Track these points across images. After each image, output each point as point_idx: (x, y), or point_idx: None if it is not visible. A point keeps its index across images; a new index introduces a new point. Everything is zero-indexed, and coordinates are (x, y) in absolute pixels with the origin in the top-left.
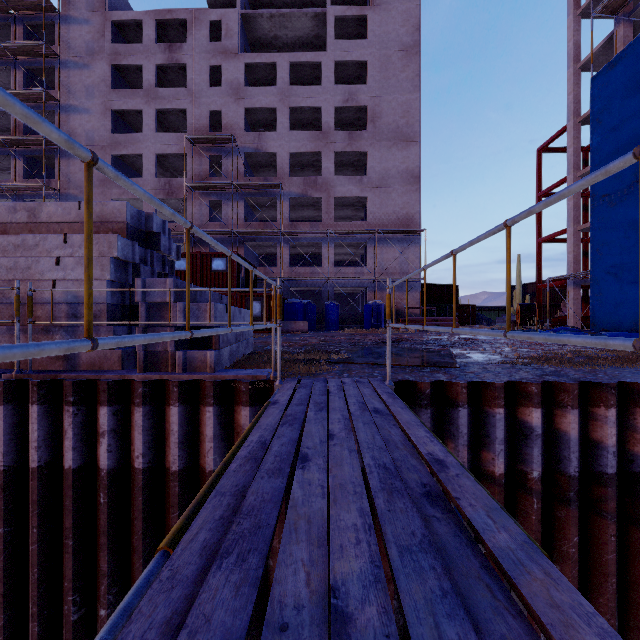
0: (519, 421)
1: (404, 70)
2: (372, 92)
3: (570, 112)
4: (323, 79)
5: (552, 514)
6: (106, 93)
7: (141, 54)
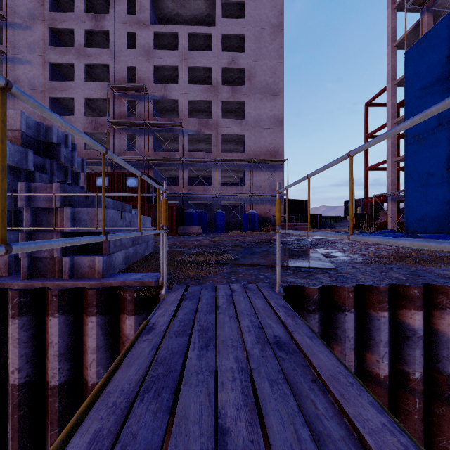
0: (400, 323)
1: (272, 43)
2: (249, 58)
3: (388, 77)
4: (213, 47)
5: (430, 410)
6: (45, 49)
7: (73, 21)
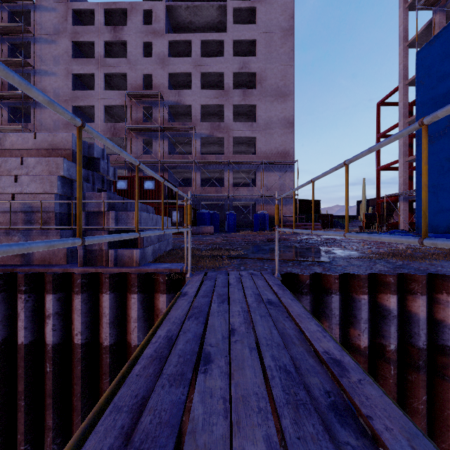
0: (379, 305)
1: (282, 46)
2: (260, 62)
3: (400, 77)
4: (225, 52)
5: (405, 378)
6: (68, 61)
7: (93, 33)
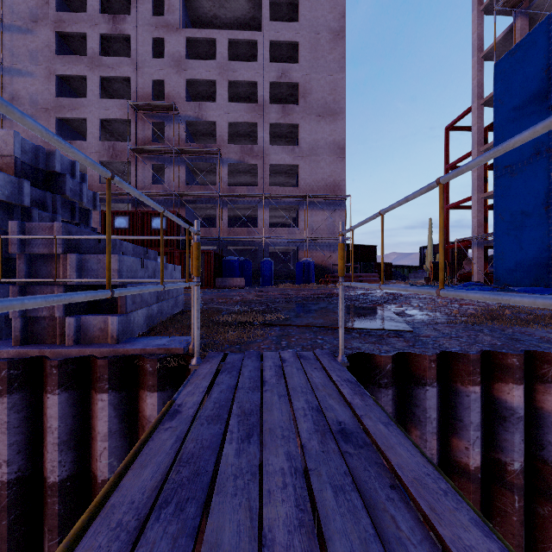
0: (495, 399)
1: (331, 52)
2: (303, 70)
3: (474, 95)
4: (259, 56)
5: (532, 510)
6: (50, 58)
7: (85, 23)
